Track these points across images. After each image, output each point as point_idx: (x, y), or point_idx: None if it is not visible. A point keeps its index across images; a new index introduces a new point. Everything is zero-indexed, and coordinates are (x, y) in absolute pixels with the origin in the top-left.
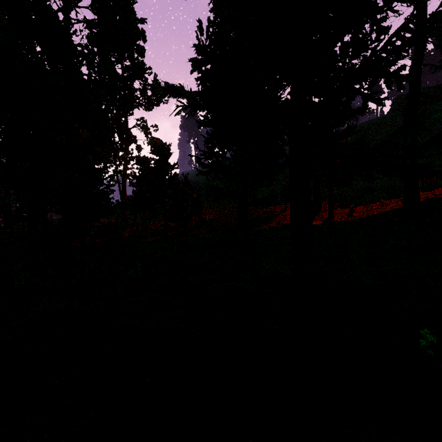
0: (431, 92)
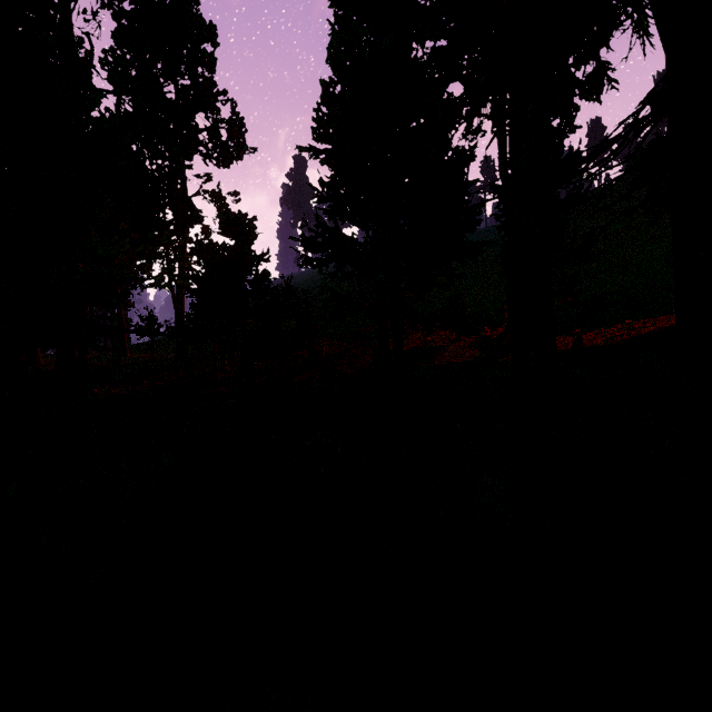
0: None
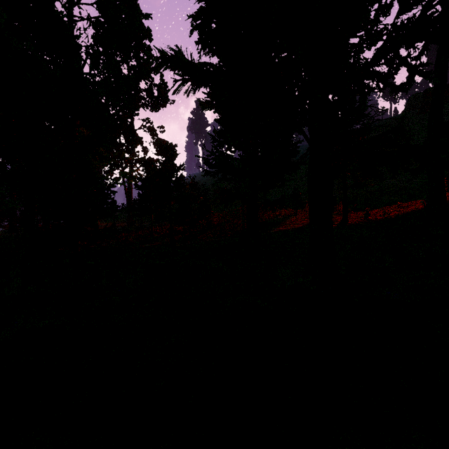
0: None
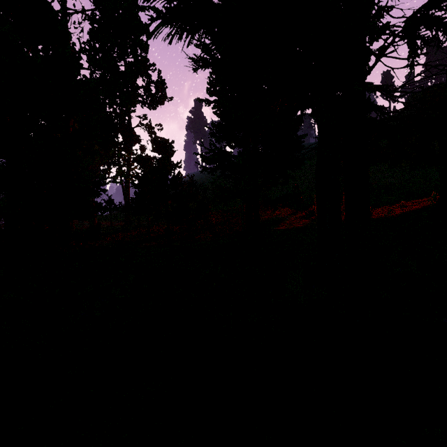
0: None
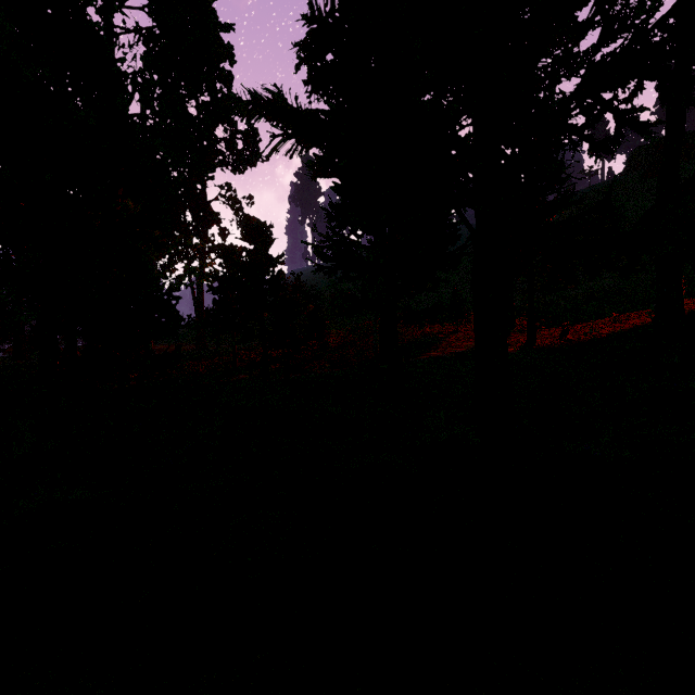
0: (693, 141)
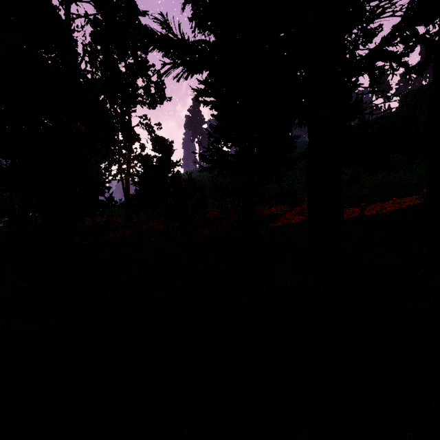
0: None
